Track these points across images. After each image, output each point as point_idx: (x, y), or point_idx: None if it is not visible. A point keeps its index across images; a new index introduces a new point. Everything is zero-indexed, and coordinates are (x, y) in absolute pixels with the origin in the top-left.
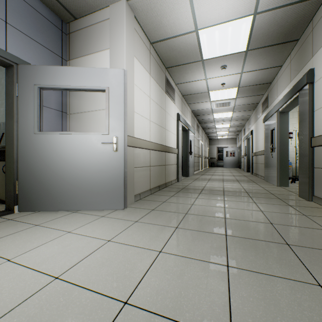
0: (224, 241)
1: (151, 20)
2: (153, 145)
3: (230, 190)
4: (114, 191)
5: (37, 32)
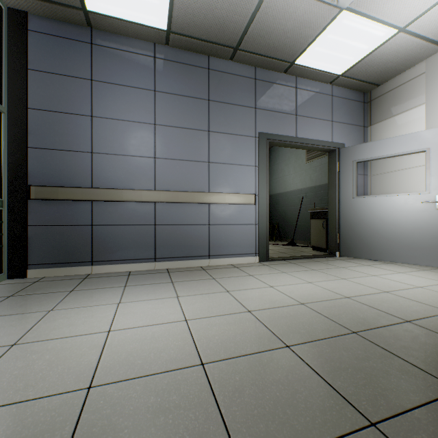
0: None
1: None
2: None
3: None
4: (437, 249)
5: (347, 116)
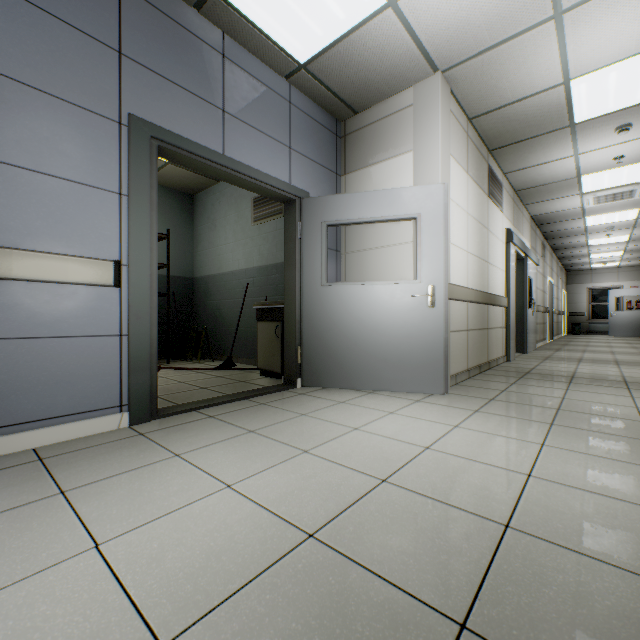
0: None
1: (477, 88)
2: (473, 293)
3: None
4: (430, 366)
5: (314, 148)
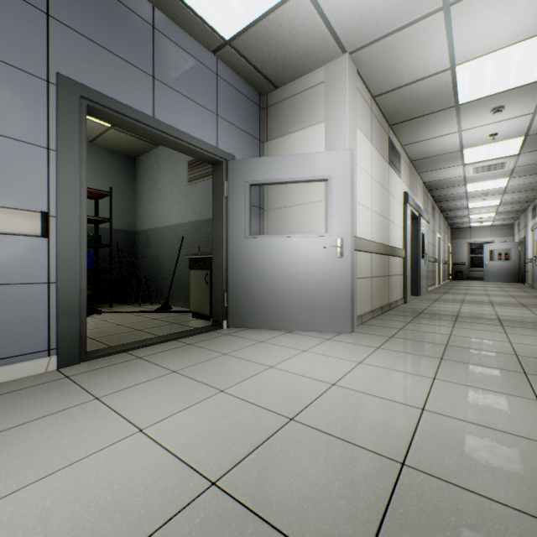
0: (523, 378)
1: (379, 69)
2: (376, 246)
3: (513, 320)
4: (339, 309)
5: (239, 117)
